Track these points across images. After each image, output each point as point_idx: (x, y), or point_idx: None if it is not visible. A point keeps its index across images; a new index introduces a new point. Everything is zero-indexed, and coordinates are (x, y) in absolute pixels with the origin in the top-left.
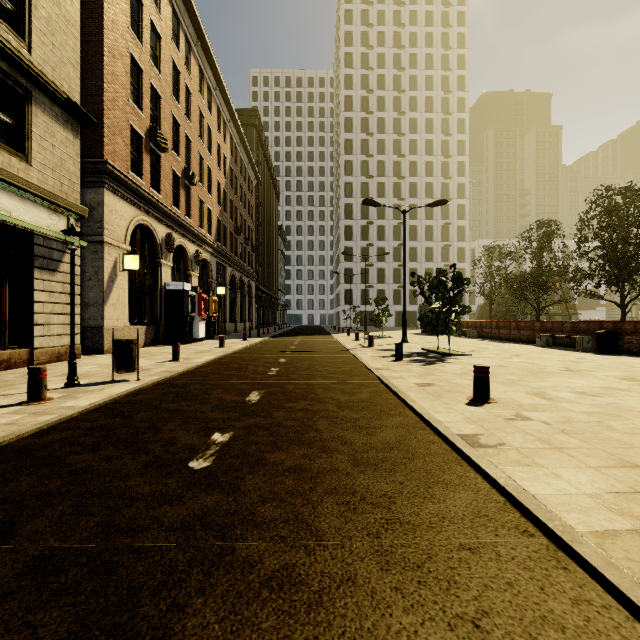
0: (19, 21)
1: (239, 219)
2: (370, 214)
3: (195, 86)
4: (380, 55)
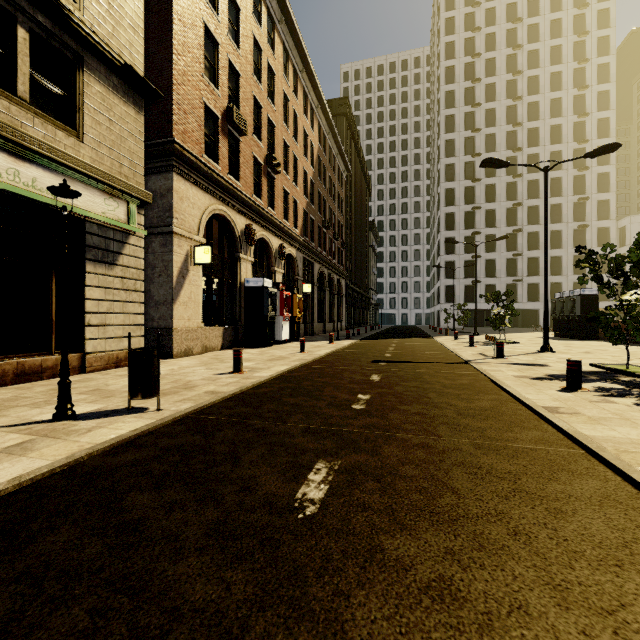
0: None
1: (328, 213)
2: (476, 197)
3: (279, 67)
4: (489, 11)
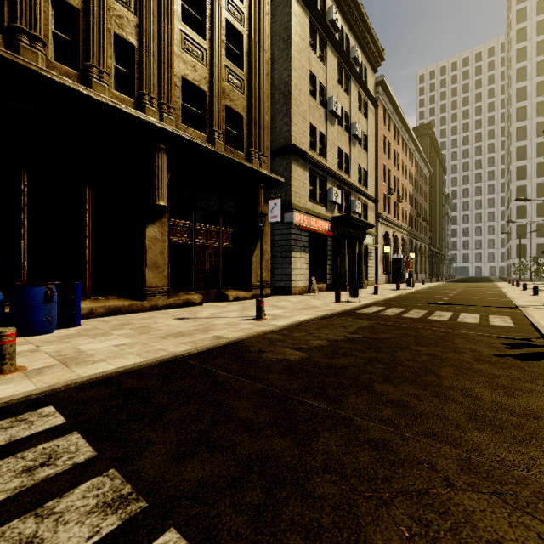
0: (365, 182)
1: (419, 207)
2: None
3: (400, 150)
4: None
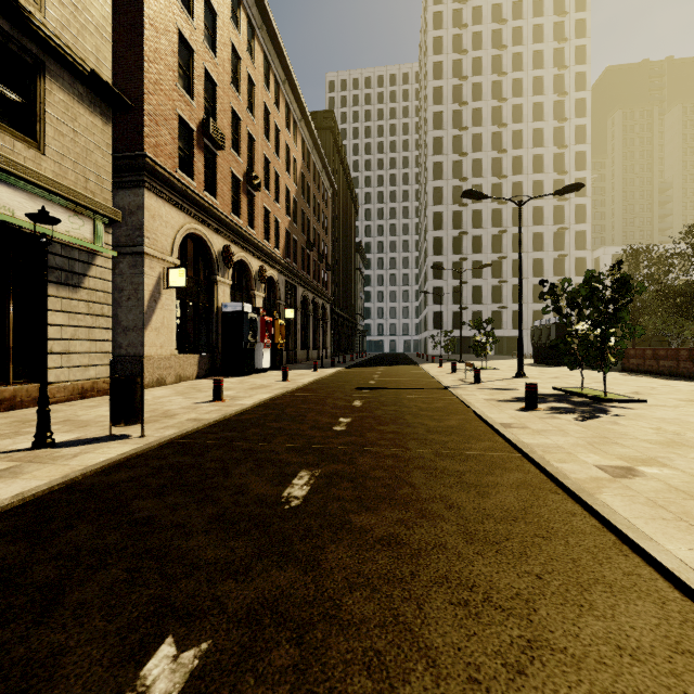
0: None
1: (312, 233)
2: (463, 223)
3: (259, 77)
4: (476, 34)
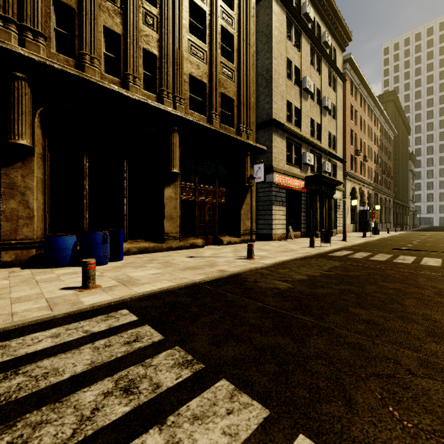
0: (334, 146)
1: (383, 165)
2: None
3: (366, 116)
4: None
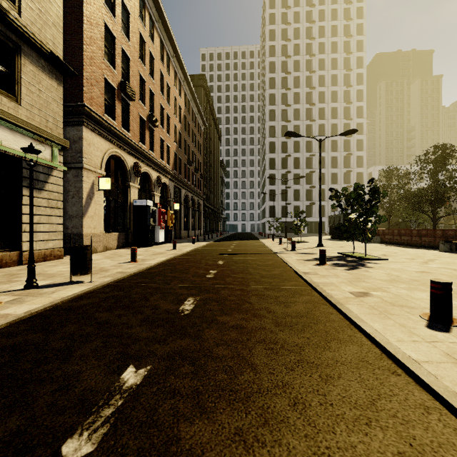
0: None
1: (191, 154)
2: (288, 149)
3: (157, 53)
4: (296, 29)
